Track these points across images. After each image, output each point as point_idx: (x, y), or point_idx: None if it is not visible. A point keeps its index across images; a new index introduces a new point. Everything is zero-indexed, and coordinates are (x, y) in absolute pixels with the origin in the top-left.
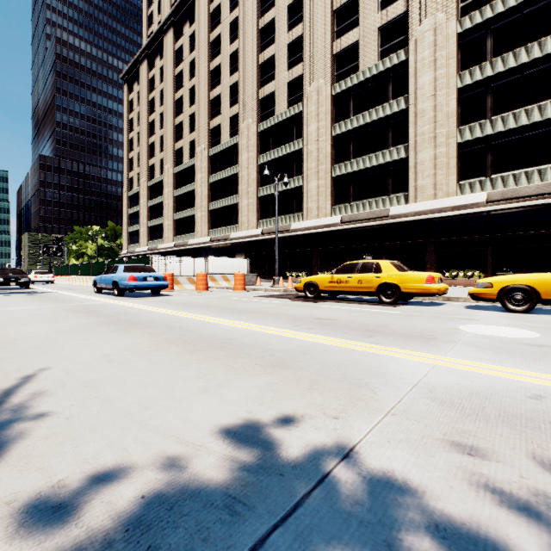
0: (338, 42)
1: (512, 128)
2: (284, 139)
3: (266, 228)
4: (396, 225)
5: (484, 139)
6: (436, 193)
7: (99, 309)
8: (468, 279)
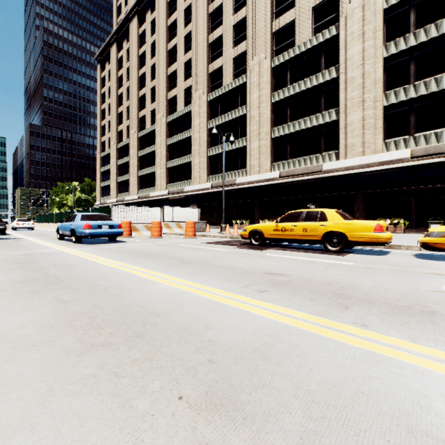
0: (277, 22)
1: (434, 92)
2: (230, 107)
3: (215, 182)
4: (328, 178)
5: (407, 102)
6: (364, 150)
7: (40, 259)
8: (394, 226)
